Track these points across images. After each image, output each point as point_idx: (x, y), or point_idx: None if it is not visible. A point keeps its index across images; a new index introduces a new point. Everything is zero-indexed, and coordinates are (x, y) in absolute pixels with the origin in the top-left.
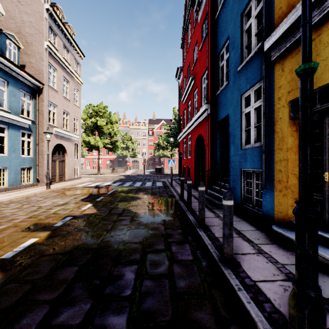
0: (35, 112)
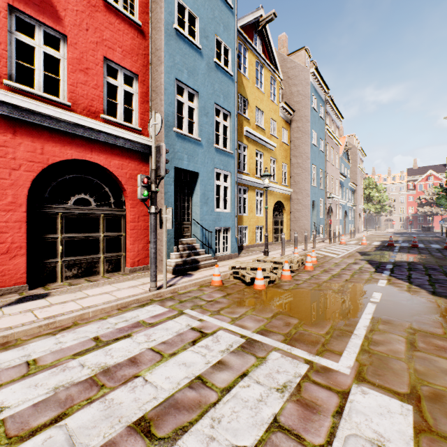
0: (353, 199)
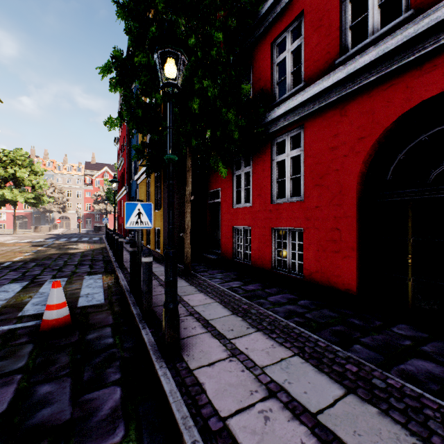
0: None
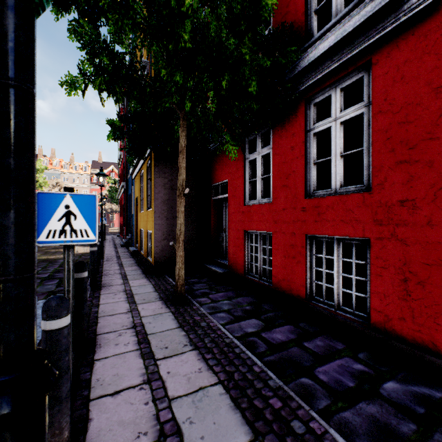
0: None
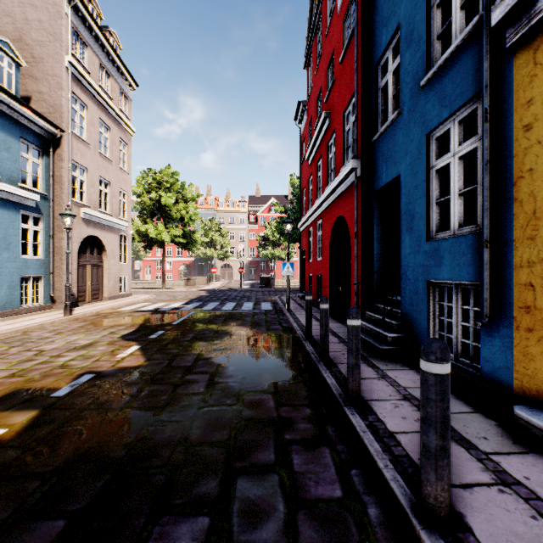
0: (48, 179)
